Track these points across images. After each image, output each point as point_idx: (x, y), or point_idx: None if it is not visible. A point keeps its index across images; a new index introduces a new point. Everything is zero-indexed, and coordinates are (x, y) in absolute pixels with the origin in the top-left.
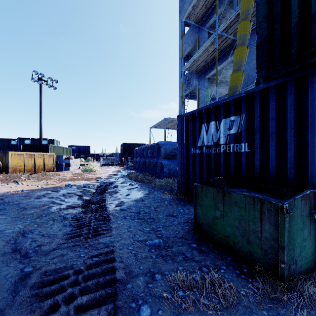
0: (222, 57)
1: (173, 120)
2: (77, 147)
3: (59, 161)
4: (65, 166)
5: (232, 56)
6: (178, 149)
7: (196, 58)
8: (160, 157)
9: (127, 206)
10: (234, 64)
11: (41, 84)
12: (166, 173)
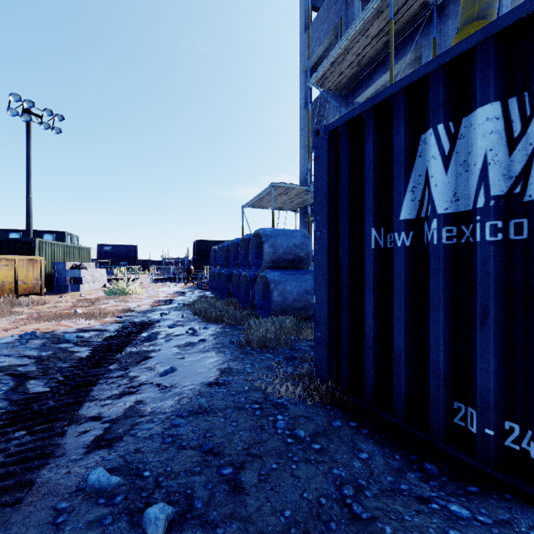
0: (394, 51)
1: (290, 189)
2: (114, 247)
3: (59, 273)
4: (71, 283)
5: (418, 44)
6: (318, 237)
7: (338, 55)
8: (263, 264)
9: (133, 447)
10: (465, 7)
11: (28, 121)
12: (277, 301)
